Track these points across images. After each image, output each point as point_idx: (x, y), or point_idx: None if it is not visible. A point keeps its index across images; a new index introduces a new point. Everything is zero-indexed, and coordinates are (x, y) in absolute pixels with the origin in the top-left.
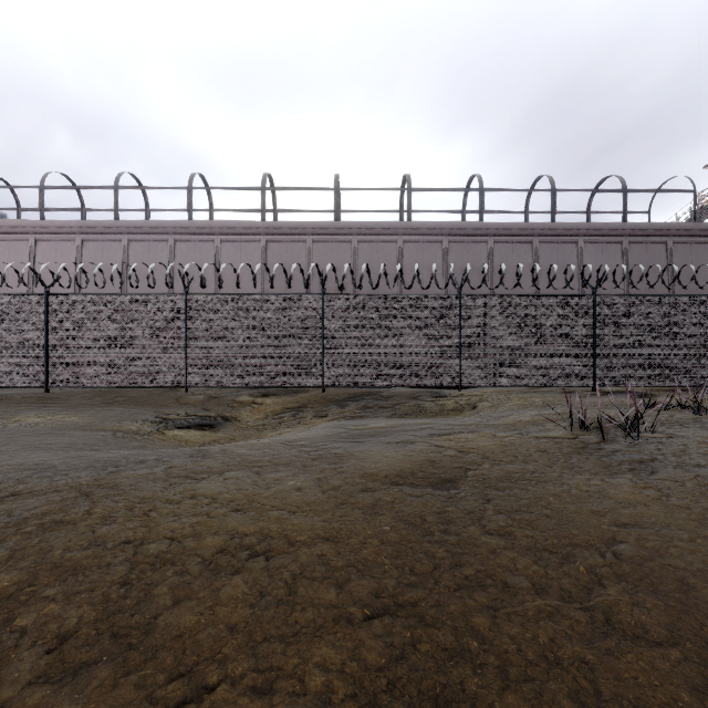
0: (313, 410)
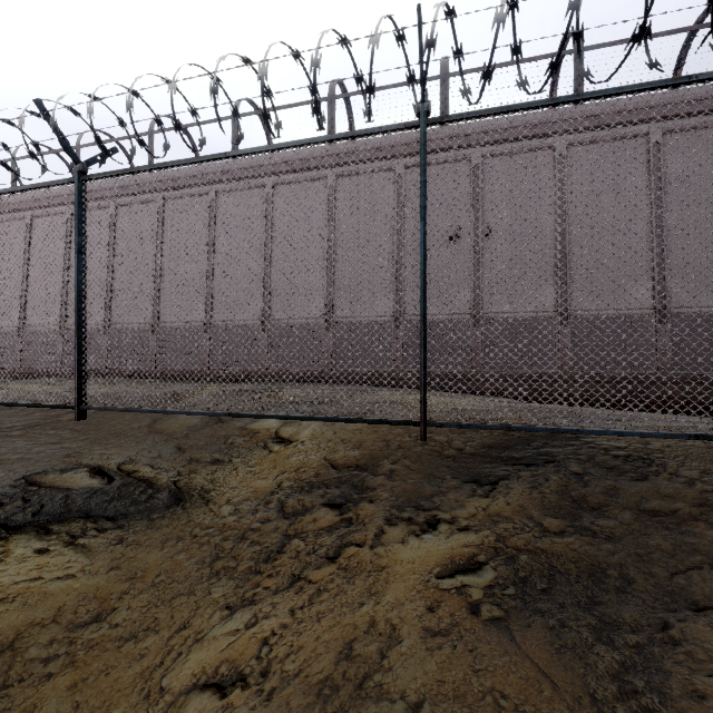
0: (392, 489)
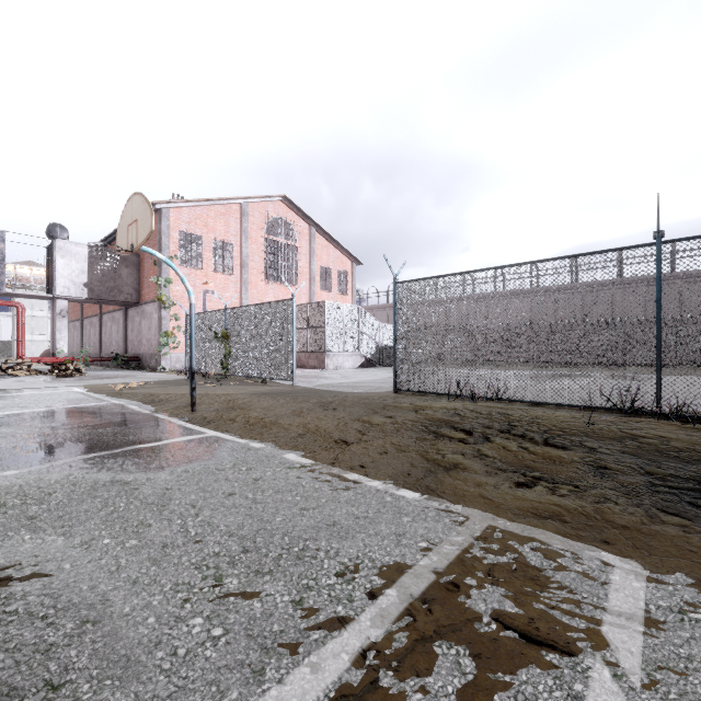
0: None
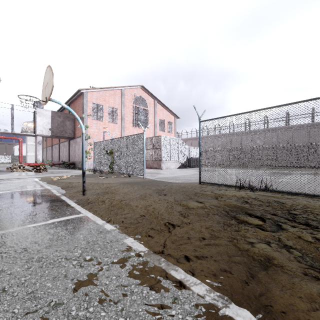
0: None
